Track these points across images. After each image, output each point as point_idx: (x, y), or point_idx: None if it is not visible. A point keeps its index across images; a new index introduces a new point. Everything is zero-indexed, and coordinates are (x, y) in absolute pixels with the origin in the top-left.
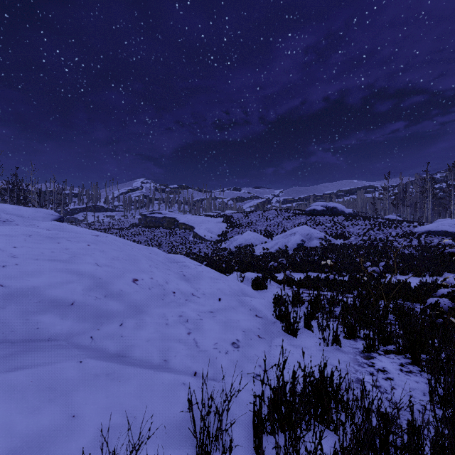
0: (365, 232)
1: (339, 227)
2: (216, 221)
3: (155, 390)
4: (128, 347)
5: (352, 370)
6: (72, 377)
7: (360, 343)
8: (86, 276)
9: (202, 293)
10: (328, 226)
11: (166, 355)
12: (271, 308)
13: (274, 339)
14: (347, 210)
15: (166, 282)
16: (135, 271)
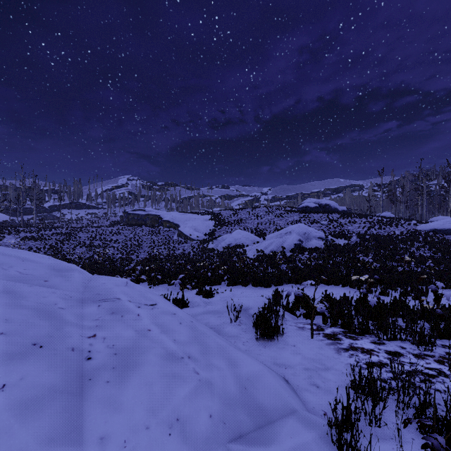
0: (366, 231)
1: (336, 225)
2: (203, 219)
3: None
4: None
5: None
6: None
7: None
8: None
9: None
10: (324, 224)
11: None
12: None
13: None
14: (340, 208)
15: None
16: None
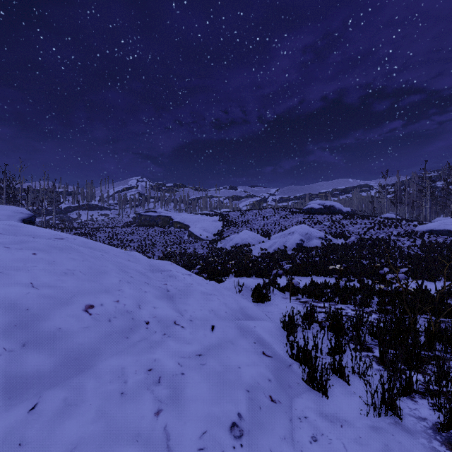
0: (365, 231)
1: (338, 226)
2: (212, 220)
3: None
4: None
5: None
6: None
7: (423, 406)
8: (1, 309)
9: (188, 320)
10: (327, 225)
11: None
12: (281, 337)
13: (293, 401)
14: (344, 209)
15: (138, 306)
16: (94, 291)
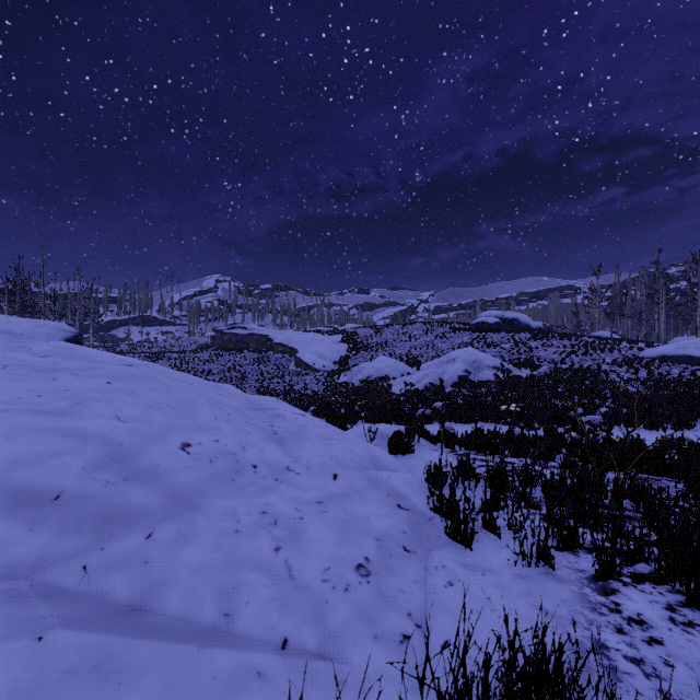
0: (563, 358)
1: (523, 349)
2: (331, 340)
3: (195, 699)
4: (155, 586)
5: (583, 622)
6: (9, 682)
7: (586, 560)
8: (93, 442)
9: (304, 466)
10: (506, 348)
11: (229, 601)
12: (423, 491)
13: (431, 553)
14: (534, 324)
15: (242, 447)
16: (187, 428)
